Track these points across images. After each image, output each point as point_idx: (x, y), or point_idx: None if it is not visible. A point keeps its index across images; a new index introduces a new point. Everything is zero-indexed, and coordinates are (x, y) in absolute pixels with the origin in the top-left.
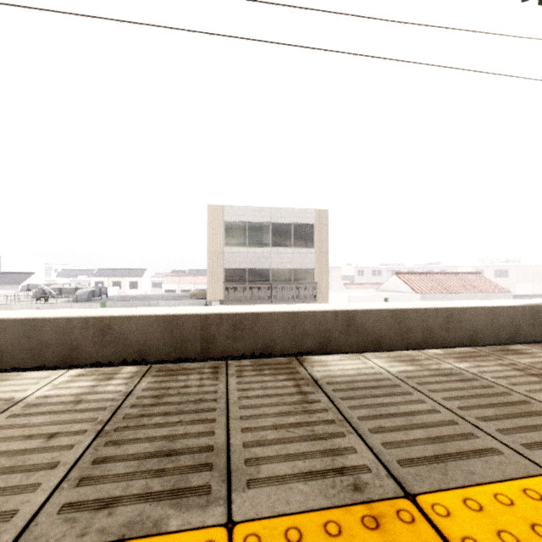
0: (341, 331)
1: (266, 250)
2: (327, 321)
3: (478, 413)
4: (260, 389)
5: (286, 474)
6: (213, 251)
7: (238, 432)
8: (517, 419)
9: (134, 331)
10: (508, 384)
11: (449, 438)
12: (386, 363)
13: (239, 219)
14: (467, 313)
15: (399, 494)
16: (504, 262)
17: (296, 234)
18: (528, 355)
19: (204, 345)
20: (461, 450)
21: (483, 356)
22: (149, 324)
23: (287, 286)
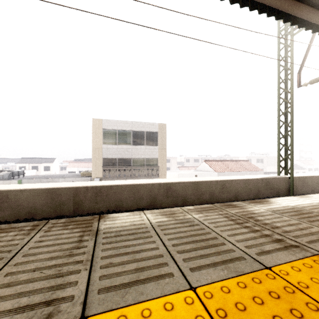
0: (163, 195)
1: (129, 147)
2: (154, 189)
3: (181, 248)
4: (52, 240)
5: (4, 310)
6: (96, 147)
7: (1, 276)
8: (201, 250)
9: (25, 199)
10: (214, 227)
11: (149, 267)
12: (154, 217)
13: (112, 128)
14: (233, 183)
15: (76, 318)
16: (261, 154)
17: (147, 137)
18: (239, 207)
19: (75, 206)
20: (149, 276)
21: (214, 209)
22: (36, 194)
23: (141, 168)
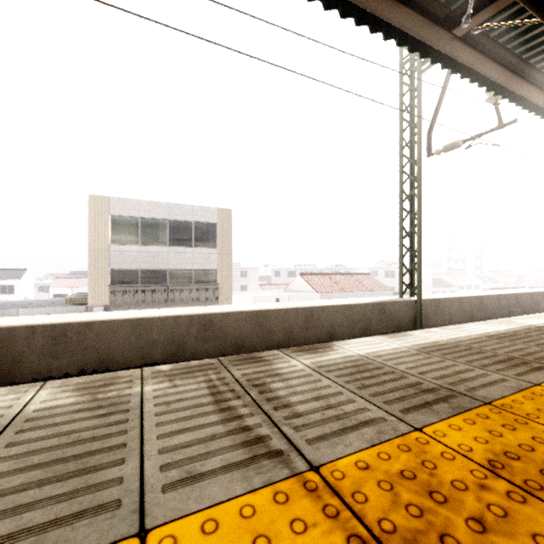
0: (197, 337)
1: (162, 249)
2: (180, 327)
3: None
4: None
5: None
6: (96, 248)
7: None
8: (37, 489)
9: None
10: (155, 414)
11: None
12: (52, 395)
13: (129, 214)
14: (325, 312)
15: None
16: (392, 264)
17: (197, 233)
18: (262, 363)
19: (6, 366)
20: None
21: (209, 369)
22: None
23: (186, 288)
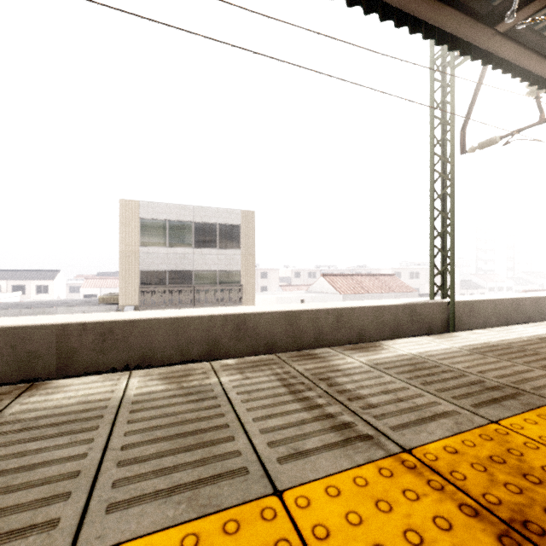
0: (231, 336)
1: (188, 250)
2: (215, 326)
3: (136, 453)
4: None
5: None
6: (127, 250)
7: None
8: (172, 456)
9: None
10: (241, 401)
11: (18, 508)
12: (142, 383)
13: (157, 217)
14: (355, 313)
15: None
16: (417, 265)
17: (222, 234)
18: (319, 359)
19: (61, 360)
20: None
21: (271, 364)
22: None
23: (211, 289)
